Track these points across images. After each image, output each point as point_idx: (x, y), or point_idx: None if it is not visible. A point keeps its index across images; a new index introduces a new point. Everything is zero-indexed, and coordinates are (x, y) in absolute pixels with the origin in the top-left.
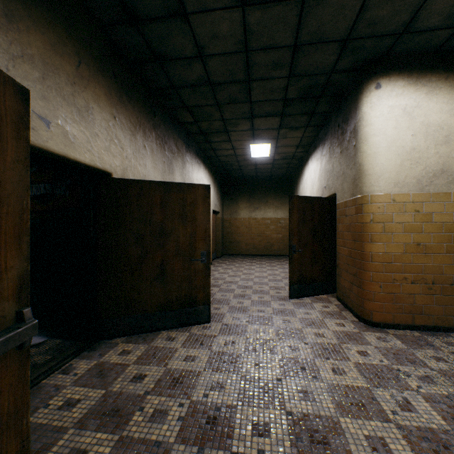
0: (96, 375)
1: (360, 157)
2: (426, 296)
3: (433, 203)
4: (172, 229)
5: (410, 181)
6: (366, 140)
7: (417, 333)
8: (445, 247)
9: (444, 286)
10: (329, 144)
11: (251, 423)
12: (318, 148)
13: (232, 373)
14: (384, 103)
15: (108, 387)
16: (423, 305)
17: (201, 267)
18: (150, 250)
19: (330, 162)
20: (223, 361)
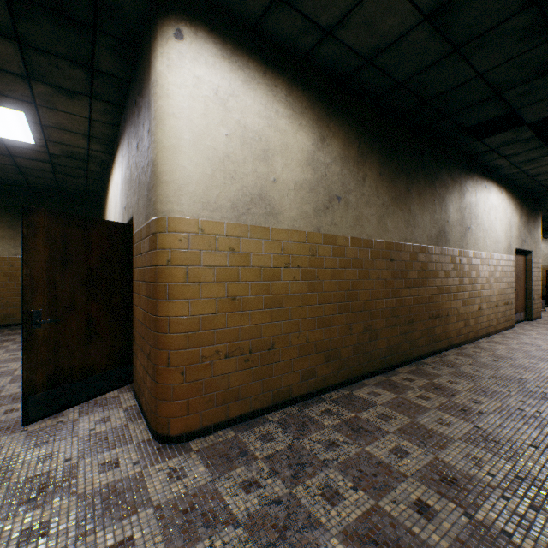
0: None
1: (154, 150)
2: (244, 371)
3: (251, 239)
4: None
5: (224, 204)
6: (162, 122)
7: (232, 432)
8: (264, 300)
9: (263, 354)
10: (128, 136)
11: None
12: (120, 146)
13: None
14: (189, 68)
15: None
16: (241, 386)
17: None
18: None
19: (129, 166)
20: None
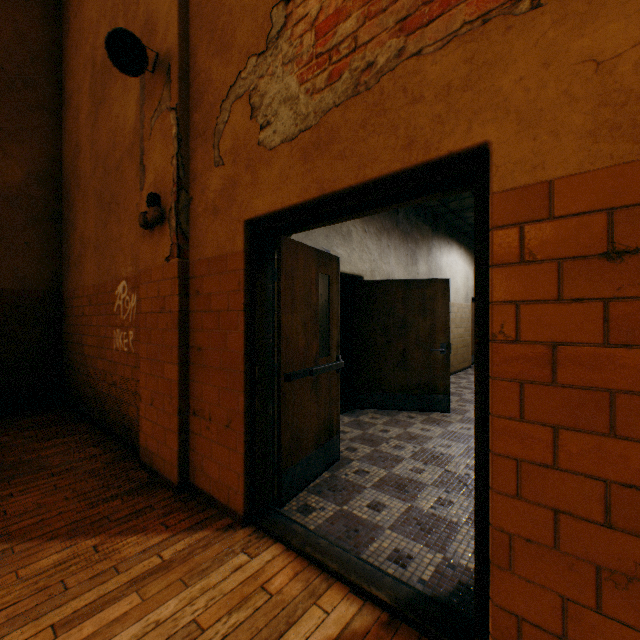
0: (355, 424)
1: None
2: None
3: None
4: (412, 321)
5: None
6: None
7: None
8: None
9: None
10: None
11: (465, 464)
12: None
13: (460, 443)
14: None
15: (364, 430)
16: None
17: (440, 357)
18: (392, 339)
19: None
20: (454, 436)
